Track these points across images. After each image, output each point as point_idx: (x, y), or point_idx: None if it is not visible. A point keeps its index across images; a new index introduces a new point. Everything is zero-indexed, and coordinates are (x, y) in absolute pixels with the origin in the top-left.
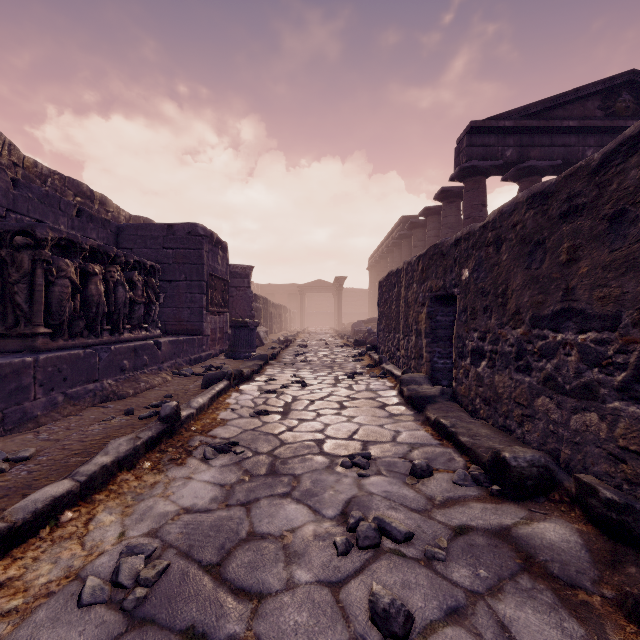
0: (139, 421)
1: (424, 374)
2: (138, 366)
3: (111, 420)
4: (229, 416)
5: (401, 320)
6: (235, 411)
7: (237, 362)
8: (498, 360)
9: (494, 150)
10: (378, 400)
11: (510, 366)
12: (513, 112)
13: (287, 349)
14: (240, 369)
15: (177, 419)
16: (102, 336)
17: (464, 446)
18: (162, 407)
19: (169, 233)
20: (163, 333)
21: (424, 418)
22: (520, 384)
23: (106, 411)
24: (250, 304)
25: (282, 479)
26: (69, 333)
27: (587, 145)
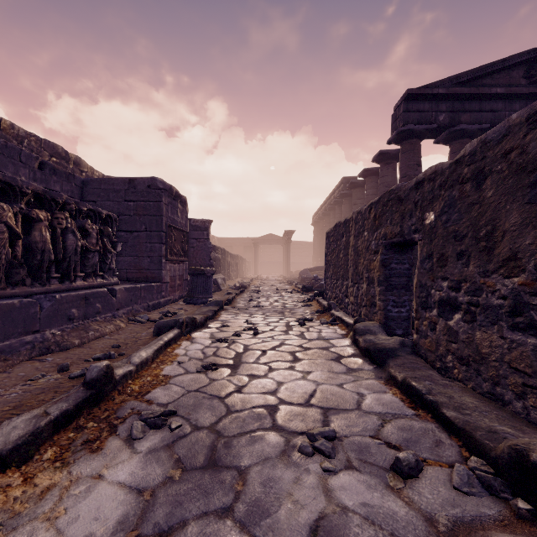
0: (68, 381)
1: (377, 322)
2: (89, 314)
3: (39, 379)
4: (174, 371)
5: (350, 268)
6: (182, 365)
7: (194, 307)
8: (480, 314)
9: (428, 115)
10: (332, 350)
11: (501, 322)
12: (446, 80)
13: (242, 294)
14: (192, 316)
15: (107, 381)
16: (50, 284)
17: (452, 424)
18: (89, 368)
19: (130, 187)
20: (125, 280)
21: (387, 376)
22: (518, 346)
23: (41, 366)
24: (209, 254)
25: (223, 477)
26: (9, 281)
27: (513, 110)
